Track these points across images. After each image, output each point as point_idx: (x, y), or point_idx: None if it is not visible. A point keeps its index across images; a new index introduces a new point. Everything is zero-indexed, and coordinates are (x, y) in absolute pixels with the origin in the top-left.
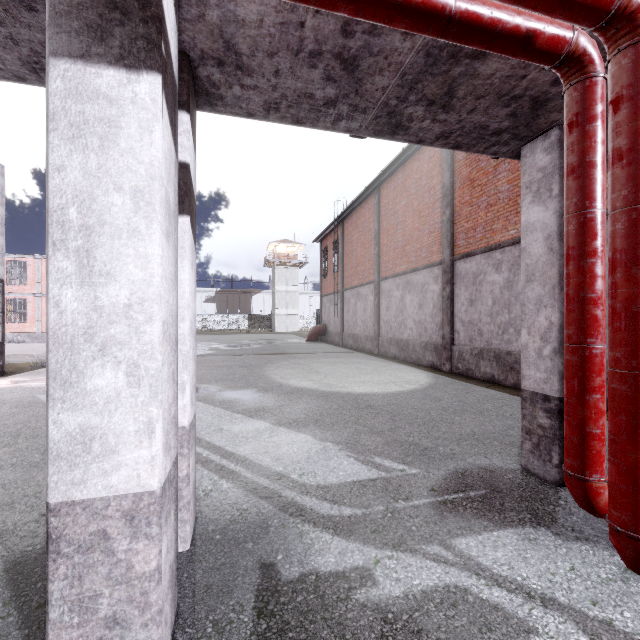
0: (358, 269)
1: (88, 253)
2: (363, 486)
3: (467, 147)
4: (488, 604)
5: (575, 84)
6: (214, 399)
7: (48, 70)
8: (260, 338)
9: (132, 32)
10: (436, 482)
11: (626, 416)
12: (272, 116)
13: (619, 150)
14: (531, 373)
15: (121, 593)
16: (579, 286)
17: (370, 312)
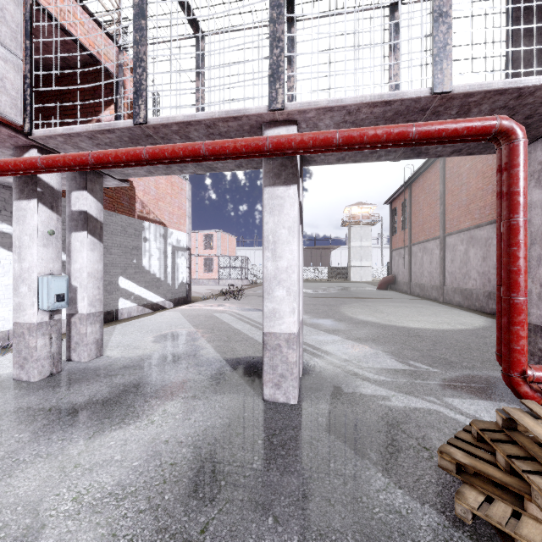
0: (424, 226)
1: (275, 250)
2: (396, 371)
3: (479, 153)
4: (450, 417)
5: (498, 150)
6: (306, 322)
7: (263, 191)
8: (337, 286)
9: (288, 172)
10: (449, 377)
11: (505, 318)
12: (341, 162)
13: (503, 193)
14: (534, 311)
15: (284, 367)
16: (500, 255)
17: (435, 264)
